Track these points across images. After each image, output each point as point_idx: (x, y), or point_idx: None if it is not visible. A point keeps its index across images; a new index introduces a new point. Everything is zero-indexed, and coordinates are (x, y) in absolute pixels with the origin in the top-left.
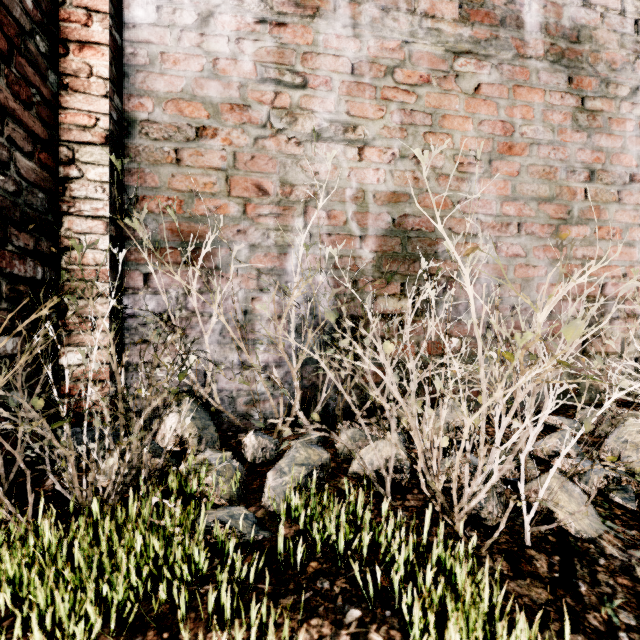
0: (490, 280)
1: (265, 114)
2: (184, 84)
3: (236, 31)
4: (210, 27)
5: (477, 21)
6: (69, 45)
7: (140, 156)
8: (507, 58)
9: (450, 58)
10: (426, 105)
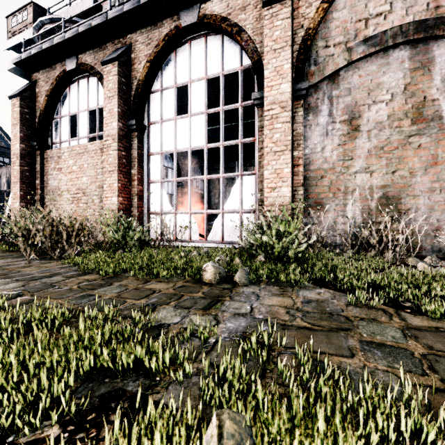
0: (425, 210)
1: (339, 169)
2: (317, 166)
3: (331, 149)
4: (324, 150)
5: (419, 123)
6: (295, 166)
7: (307, 185)
8: (434, 132)
9: (407, 138)
10: (396, 156)
